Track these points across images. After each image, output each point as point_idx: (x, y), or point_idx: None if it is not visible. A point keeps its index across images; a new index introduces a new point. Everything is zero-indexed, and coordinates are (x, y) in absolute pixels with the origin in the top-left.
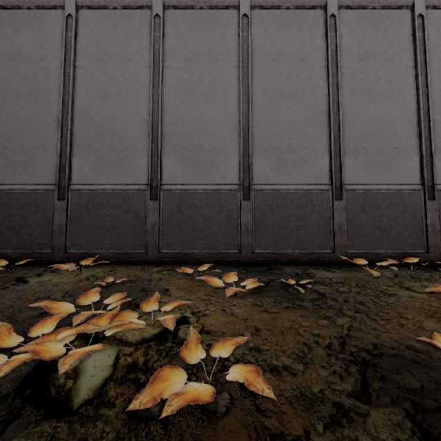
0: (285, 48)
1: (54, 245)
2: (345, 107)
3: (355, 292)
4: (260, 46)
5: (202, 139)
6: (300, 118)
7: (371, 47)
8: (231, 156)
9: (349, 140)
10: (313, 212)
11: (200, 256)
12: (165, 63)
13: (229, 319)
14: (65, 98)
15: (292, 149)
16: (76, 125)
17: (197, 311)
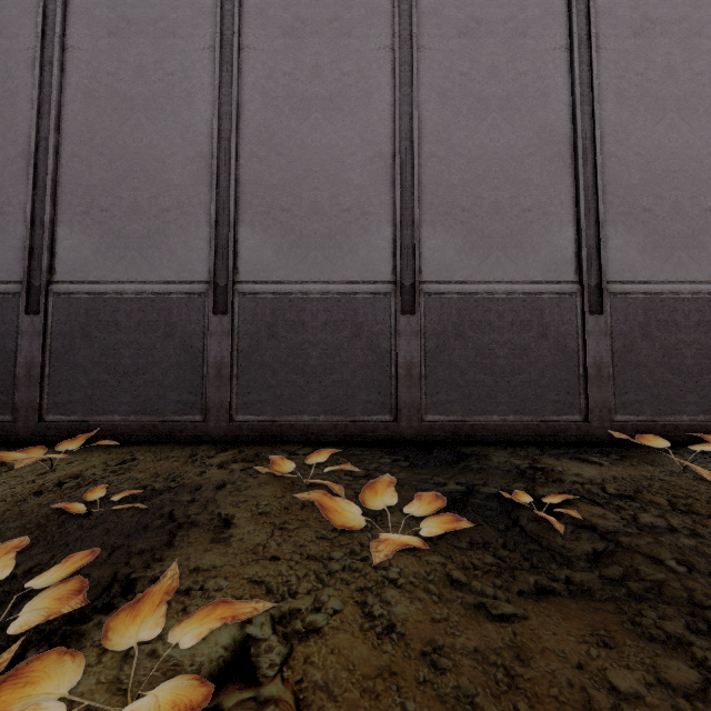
0: (485, 11)
1: (17, 406)
2: (606, 128)
3: (687, 531)
4: (434, 7)
5: (318, 191)
6: (516, 149)
7: (657, 9)
8: (378, 226)
9: (614, 194)
10: (544, 338)
11: (314, 428)
12: (245, 39)
13: (384, 659)
14: (42, 108)
15: (500, 212)
16: (66, 164)
17: (289, 616)
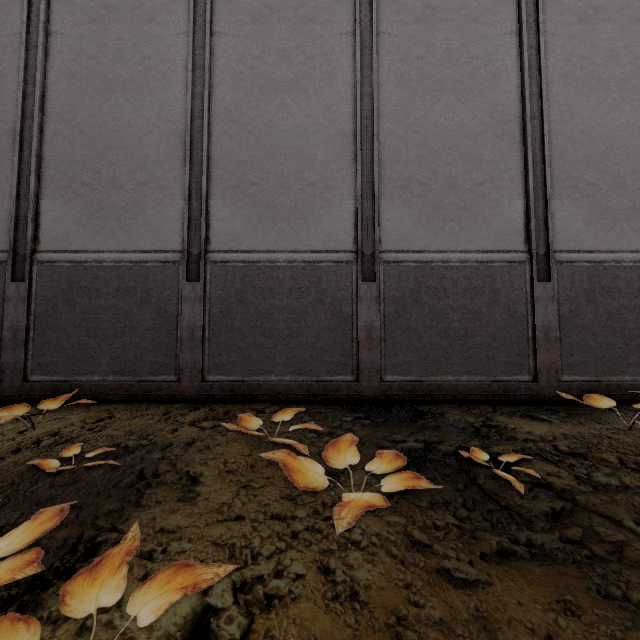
0: None
1: (3, 367)
2: (553, 108)
3: None
4: None
5: (285, 167)
6: (469, 127)
7: None
8: (340, 199)
9: (560, 169)
10: (496, 304)
11: (280, 388)
12: (217, 25)
13: (347, 632)
14: (28, 89)
15: (454, 186)
16: (50, 141)
17: (251, 582)
